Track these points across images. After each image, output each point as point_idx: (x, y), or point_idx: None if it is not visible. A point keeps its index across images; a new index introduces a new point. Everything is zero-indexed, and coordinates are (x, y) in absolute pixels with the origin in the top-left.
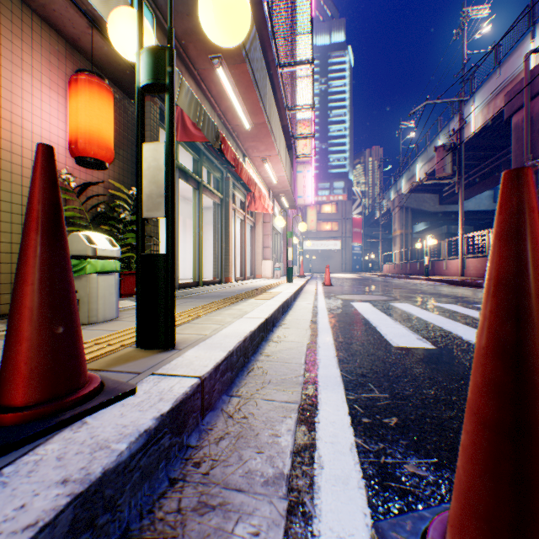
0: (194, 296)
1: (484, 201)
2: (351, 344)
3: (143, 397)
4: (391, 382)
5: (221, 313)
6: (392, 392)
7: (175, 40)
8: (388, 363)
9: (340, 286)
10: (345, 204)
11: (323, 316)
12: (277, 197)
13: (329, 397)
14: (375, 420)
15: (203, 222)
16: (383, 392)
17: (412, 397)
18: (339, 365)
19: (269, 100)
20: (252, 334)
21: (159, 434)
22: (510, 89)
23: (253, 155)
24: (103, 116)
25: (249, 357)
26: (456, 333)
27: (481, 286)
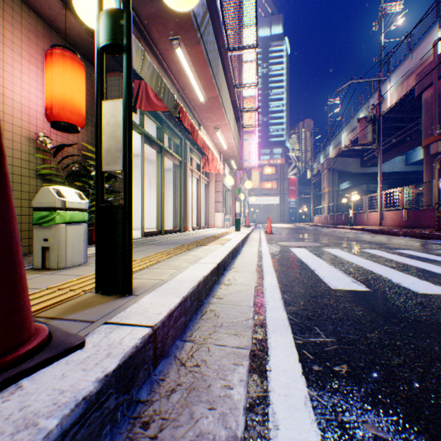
0: (156, 243)
1: (398, 164)
2: (294, 286)
3: (90, 351)
4: (335, 326)
5: (178, 259)
6: (338, 336)
7: (140, 23)
8: (330, 305)
9: (280, 234)
10: (283, 166)
11: (267, 260)
12: (227, 160)
13: (278, 341)
14: (325, 368)
15: (165, 181)
16: (329, 336)
17: (358, 342)
18: (285, 307)
19: (221, 78)
20: (205, 279)
21: (102, 397)
22: (421, 70)
23: (207, 124)
24: (75, 86)
25: (203, 300)
26: (386, 276)
27: (397, 234)
